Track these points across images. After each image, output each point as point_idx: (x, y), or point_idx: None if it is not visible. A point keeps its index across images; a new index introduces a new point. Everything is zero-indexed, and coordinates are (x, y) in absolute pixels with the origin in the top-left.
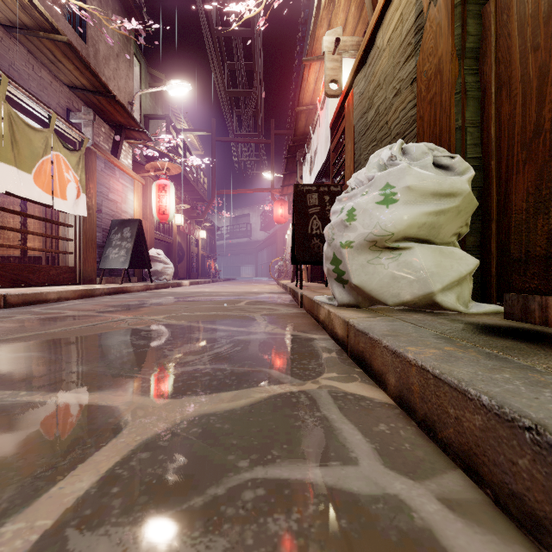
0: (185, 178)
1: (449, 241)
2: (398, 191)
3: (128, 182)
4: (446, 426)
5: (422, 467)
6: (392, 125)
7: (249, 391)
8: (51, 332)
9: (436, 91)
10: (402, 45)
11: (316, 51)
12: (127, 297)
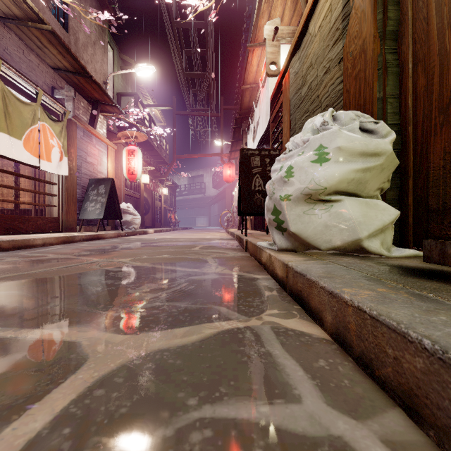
0: (150, 144)
1: (373, 195)
2: (330, 151)
3: (103, 148)
4: (384, 365)
5: (362, 405)
6: (322, 98)
7: (200, 327)
8: (32, 273)
9: (361, 68)
10: (331, 30)
11: (258, 38)
12: (101, 243)
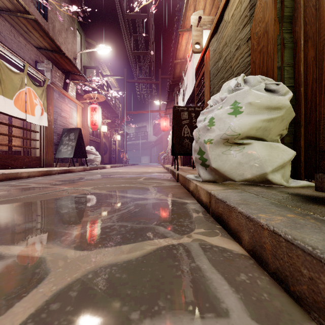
0: (108, 104)
1: (275, 139)
2: (243, 106)
3: (73, 106)
4: (299, 282)
5: (282, 319)
6: (234, 68)
7: (143, 243)
8: (17, 198)
9: (264, 44)
10: (241, 17)
11: (186, 25)
12: (71, 175)
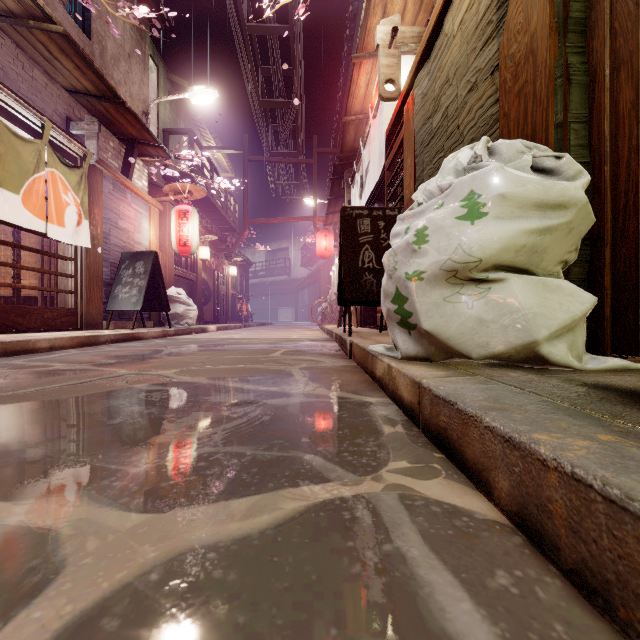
0: (211, 204)
1: (553, 272)
2: (488, 201)
3: (142, 207)
4: None
5: None
6: (465, 129)
7: (276, 496)
8: (20, 393)
9: (528, 79)
10: (479, 25)
11: (367, 46)
12: (137, 346)
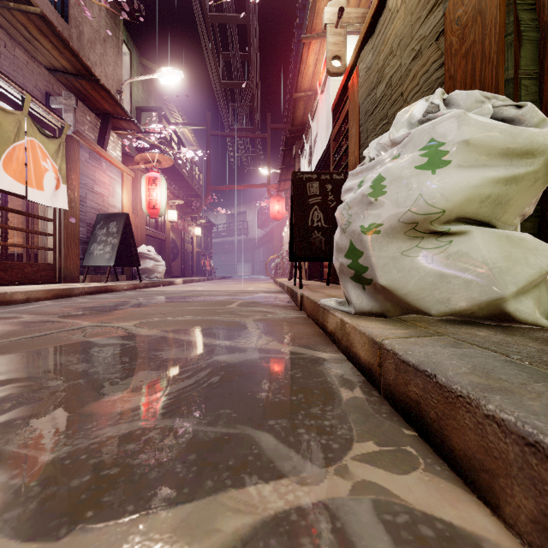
0: (179, 173)
1: (512, 225)
2: (451, 149)
3: (116, 174)
4: None
5: None
6: (408, 95)
7: (214, 505)
8: None
9: (476, 39)
10: None
11: (316, 27)
12: (108, 298)
